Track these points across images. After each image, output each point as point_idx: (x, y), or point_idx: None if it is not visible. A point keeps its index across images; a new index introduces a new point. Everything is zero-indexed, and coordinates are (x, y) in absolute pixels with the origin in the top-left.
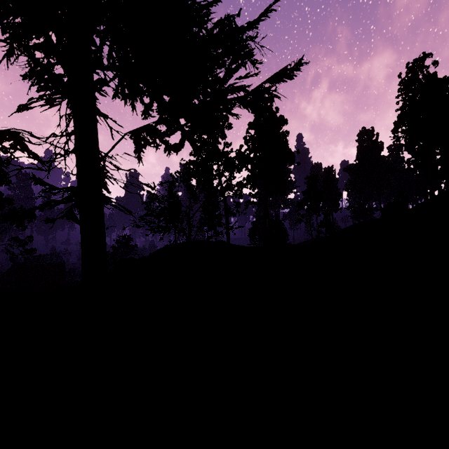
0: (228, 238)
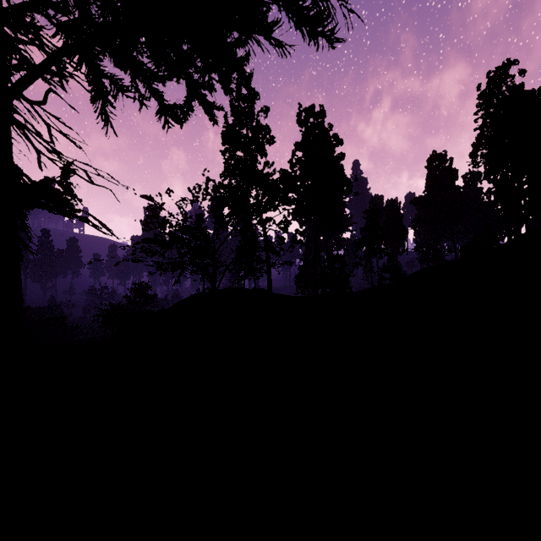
0: (269, 284)
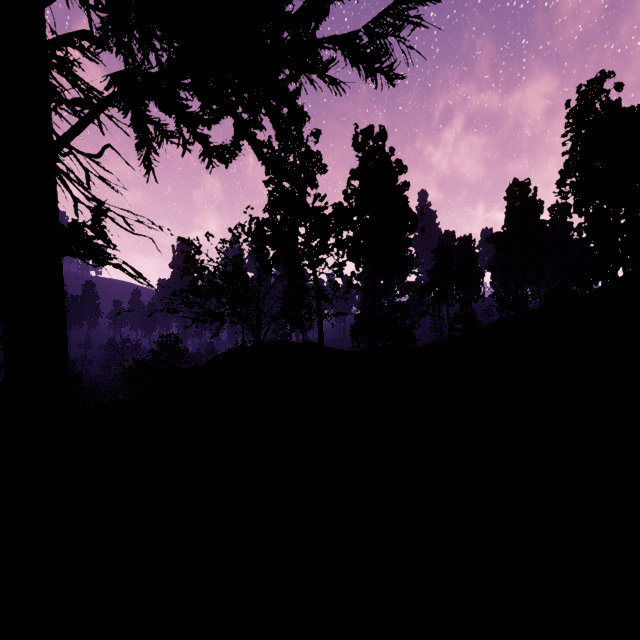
0: (321, 337)
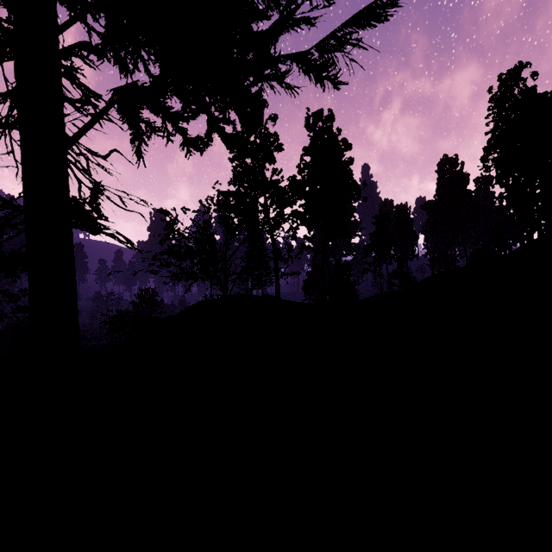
0: (278, 291)
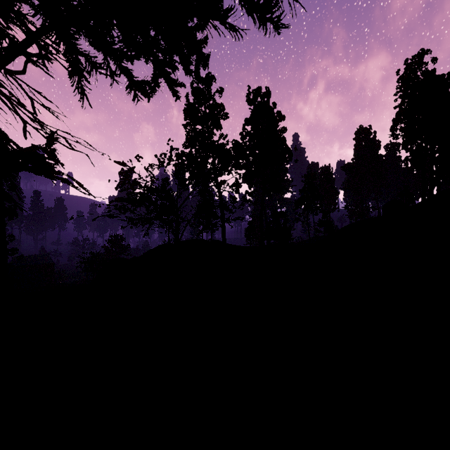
0: (224, 236)
